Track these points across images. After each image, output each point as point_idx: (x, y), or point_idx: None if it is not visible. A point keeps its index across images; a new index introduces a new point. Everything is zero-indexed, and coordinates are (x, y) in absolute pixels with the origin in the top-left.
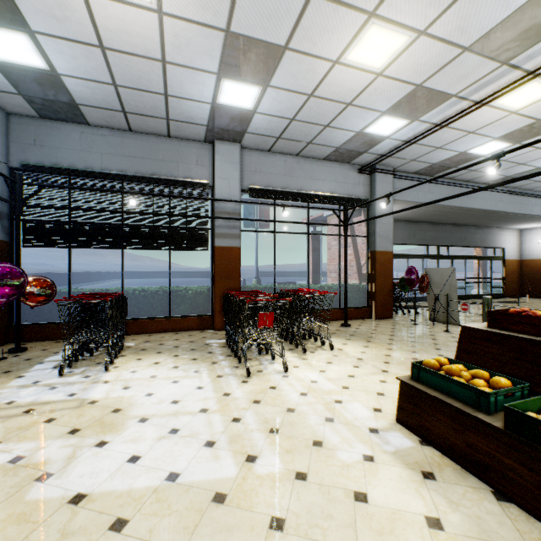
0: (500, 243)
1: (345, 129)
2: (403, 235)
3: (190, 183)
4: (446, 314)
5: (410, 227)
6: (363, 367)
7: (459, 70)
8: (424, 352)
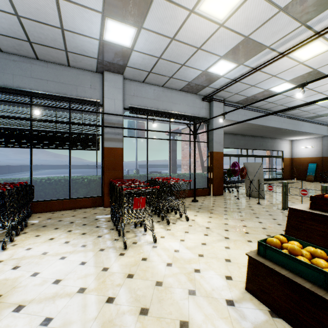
0: (281, 148)
1: (195, 68)
2: (227, 142)
3: (85, 101)
4: (258, 193)
5: (231, 137)
6: (211, 235)
7: (274, 27)
8: (249, 220)
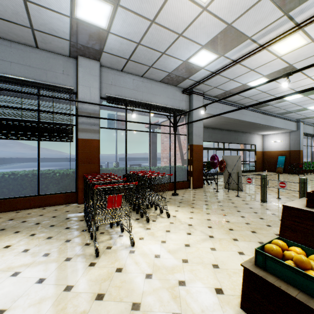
0: (254, 142)
1: (176, 58)
2: (205, 136)
3: (57, 88)
4: (237, 185)
5: (209, 131)
6: (194, 233)
7: (257, 15)
8: (231, 214)
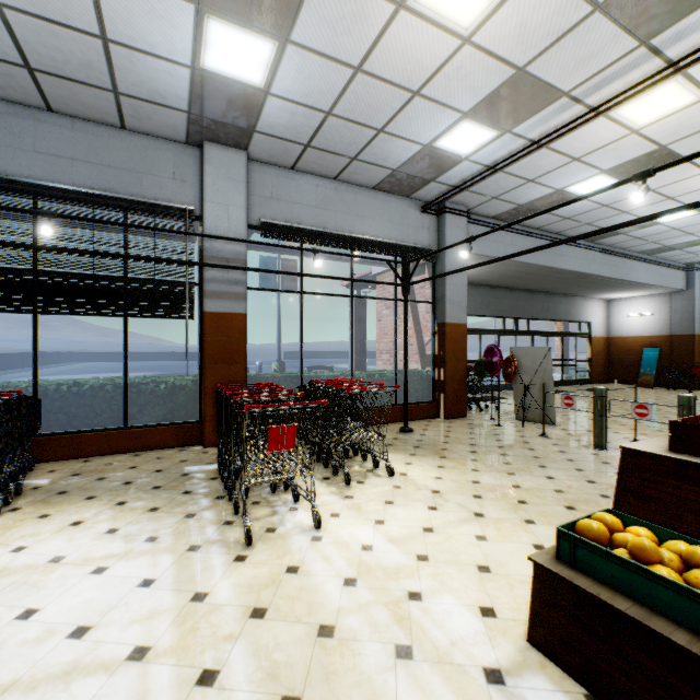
0: (586, 317)
1: (407, 139)
2: (475, 303)
3: (162, 208)
4: (543, 412)
5: (483, 293)
6: (443, 508)
7: (581, 47)
8: (526, 472)
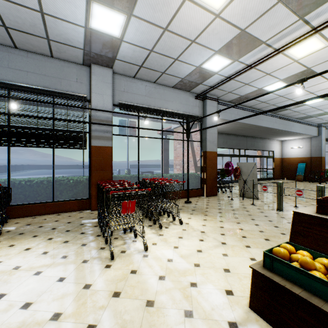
0: (272, 148)
1: (189, 63)
2: (220, 142)
3: (71, 96)
4: (252, 193)
5: (224, 137)
6: (206, 240)
7: (271, 20)
8: (245, 222)
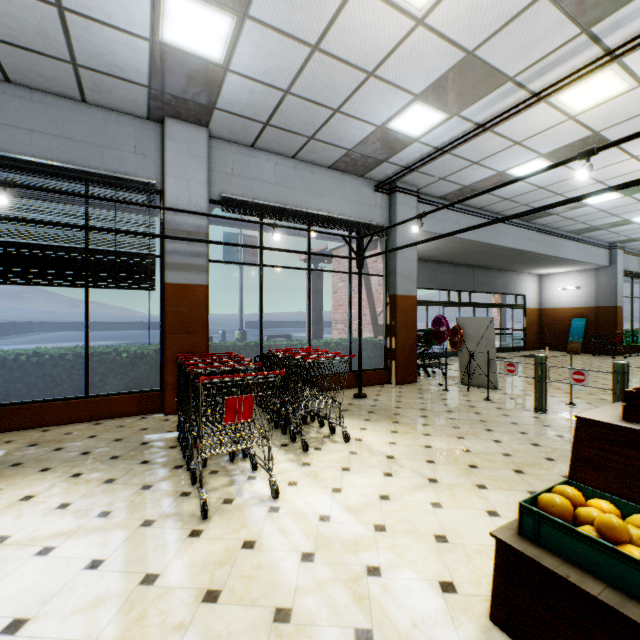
0: (521, 290)
1: (362, 120)
2: (422, 277)
3: (123, 181)
4: (487, 378)
5: (430, 268)
6: (398, 474)
7: (527, 33)
8: (474, 436)
